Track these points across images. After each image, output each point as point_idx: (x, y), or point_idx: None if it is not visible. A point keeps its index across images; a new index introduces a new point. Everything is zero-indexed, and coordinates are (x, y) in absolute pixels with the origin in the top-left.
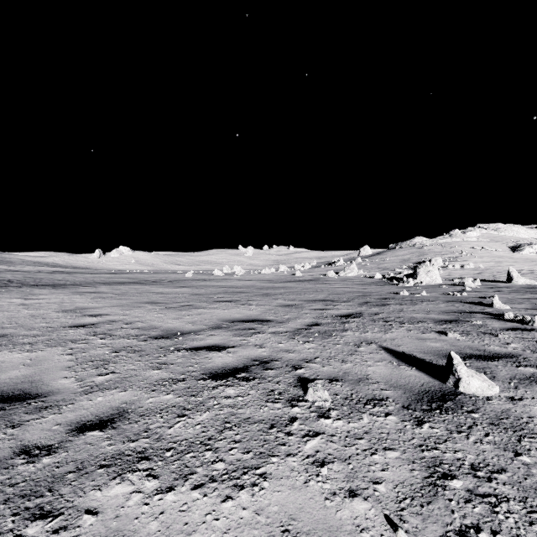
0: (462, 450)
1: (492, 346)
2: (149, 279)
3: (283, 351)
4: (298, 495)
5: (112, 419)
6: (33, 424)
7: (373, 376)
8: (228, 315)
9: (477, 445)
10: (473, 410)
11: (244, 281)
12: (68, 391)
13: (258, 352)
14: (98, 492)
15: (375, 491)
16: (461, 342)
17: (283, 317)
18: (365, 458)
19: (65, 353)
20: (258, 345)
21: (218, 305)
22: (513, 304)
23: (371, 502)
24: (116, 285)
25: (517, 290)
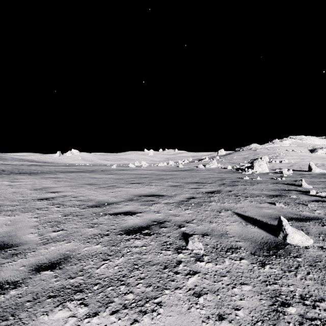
0: (293, 284)
1: (305, 212)
2: (89, 169)
3: (172, 215)
4: (183, 319)
5: (59, 262)
6: (7, 265)
7: (230, 232)
8: (137, 192)
9: (302, 281)
10: (297, 256)
11: (148, 170)
12: (32, 242)
13: (156, 216)
14: (46, 316)
15: (236, 315)
16: (284, 209)
17: (171, 193)
18: (228, 291)
19: (32, 217)
20: (156, 211)
21: (131, 186)
22: (314, 185)
23: (234, 324)
24: (68, 173)
25: (315, 176)
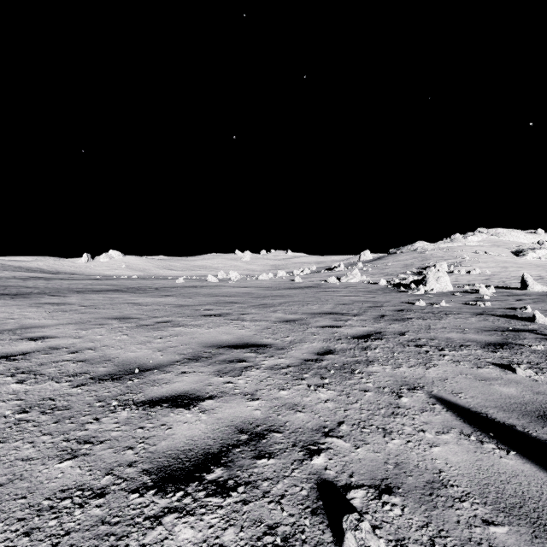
0: None
1: None
2: (134, 286)
3: (286, 406)
4: None
5: None
6: None
7: (451, 475)
8: (213, 337)
9: None
10: None
11: (239, 288)
12: None
13: (247, 411)
14: None
15: None
16: (543, 386)
17: (284, 340)
18: None
19: None
20: (248, 393)
21: (203, 321)
22: None
23: None
24: (90, 294)
25: (539, 299)
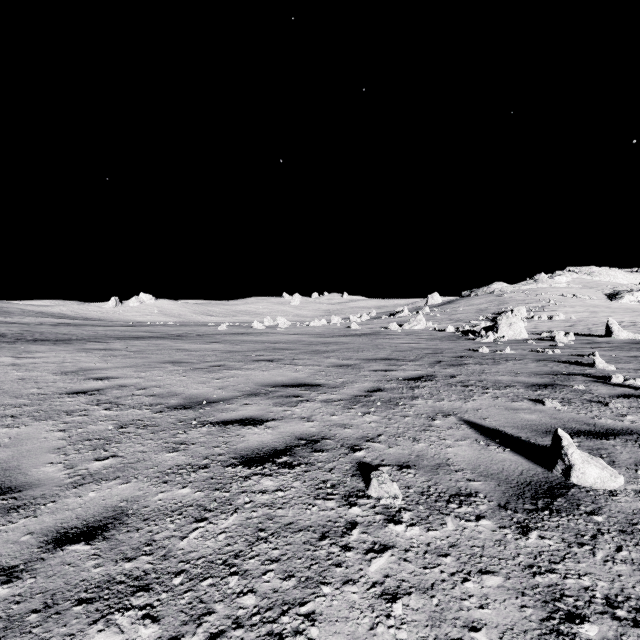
0: (589, 573)
1: (604, 418)
2: (174, 333)
3: (337, 425)
4: None
5: (104, 524)
6: None
7: (456, 460)
8: (268, 378)
9: (608, 566)
10: (594, 511)
11: (289, 335)
12: (51, 483)
13: (304, 428)
14: None
15: None
16: (563, 414)
17: (336, 381)
18: (454, 587)
19: (55, 429)
20: (304, 417)
21: (256, 366)
22: (618, 363)
23: None
24: (132, 340)
25: (619, 346)
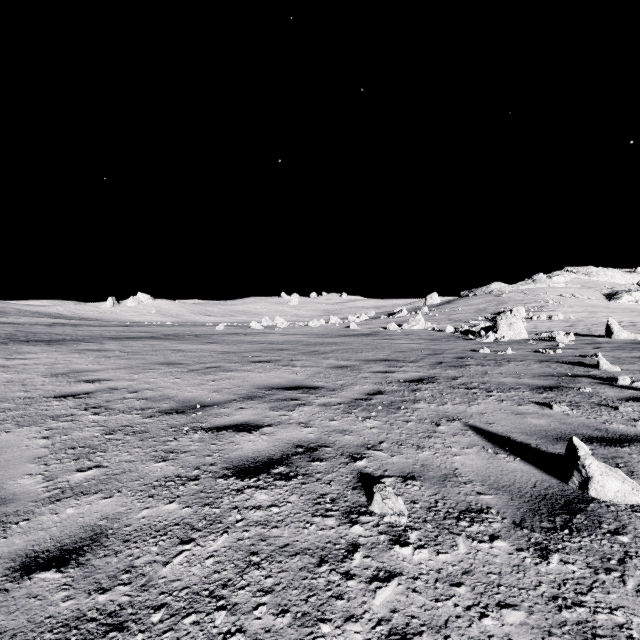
0: (622, 606)
1: (615, 423)
2: (171, 333)
3: (336, 431)
4: None
5: (80, 547)
6: None
7: (463, 471)
8: (265, 381)
9: None
10: (618, 530)
11: (287, 335)
12: (27, 497)
13: (302, 434)
14: None
15: None
16: (572, 418)
17: (335, 383)
18: (471, 625)
19: (38, 436)
20: (302, 423)
21: (253, 367)
22: (622, 364)
23: None
24: (127, 341)
25: (621, 347)
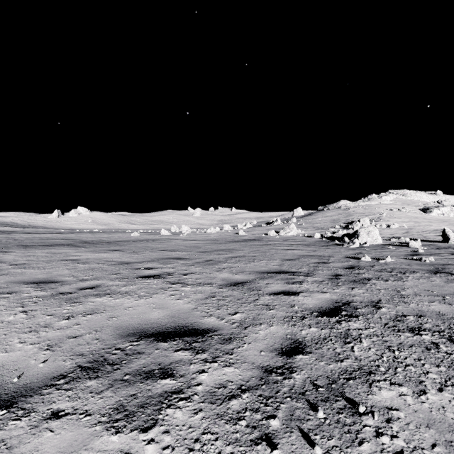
0: None
1: None
2: (88, 240)
3: None
4: None
5: None
6: None
7: None
8: (139, 315)
9: None
10: None
11: (188, 241)
12: None
13: None
14: None
15: None
16: None
17: (231, 319)
18: None
19: None
20: None
21: (136, 286)
22: None
23: None
24: (36, 249)
25: None
